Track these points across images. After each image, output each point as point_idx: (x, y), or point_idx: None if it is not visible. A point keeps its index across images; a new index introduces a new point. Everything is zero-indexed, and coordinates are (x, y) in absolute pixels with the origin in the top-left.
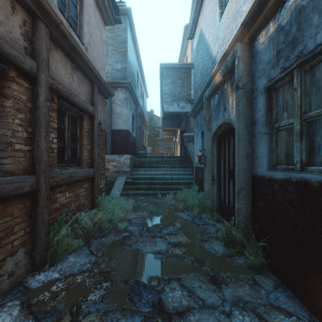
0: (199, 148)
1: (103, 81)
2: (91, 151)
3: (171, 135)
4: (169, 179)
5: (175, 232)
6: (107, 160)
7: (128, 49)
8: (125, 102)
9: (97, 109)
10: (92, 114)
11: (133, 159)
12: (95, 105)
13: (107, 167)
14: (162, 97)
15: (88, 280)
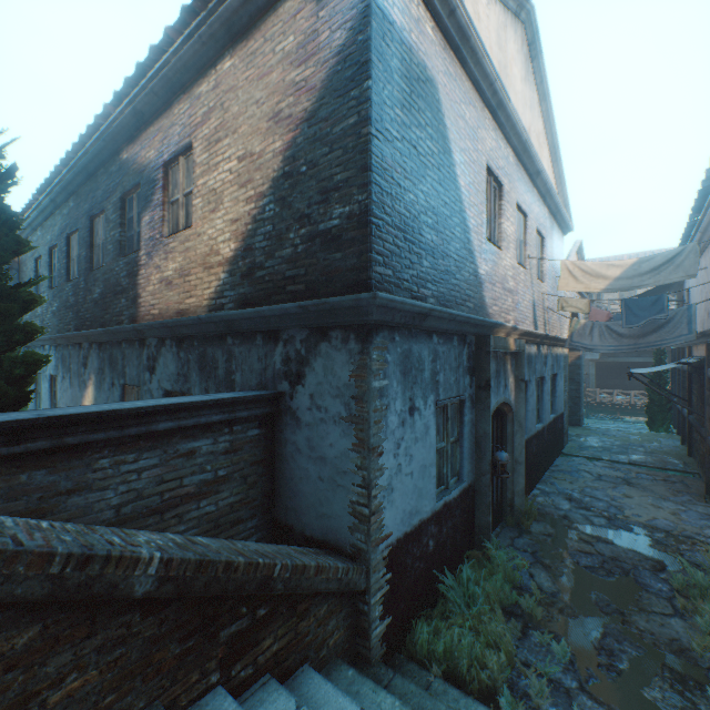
0: (427, 454)
1: None
2: None
3: None
4: None
5: (579, 552)
6: None
7: None
8: None
9: None
10: None
11: None
12: None
13: None
14: None
15: (674, 543)
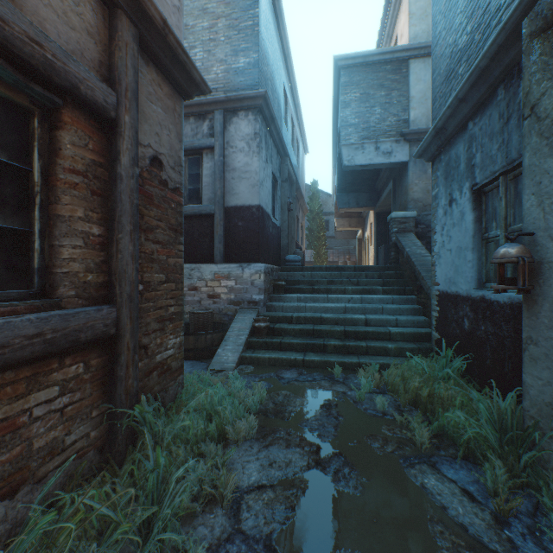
0: (461, 238)
1: (158, 15)
2: (107, 245)
3: (353, 226)
4: (359, 324)
5: None
6: (216, 275)
7: (262, 22)
8: (254, 142)
9: (136, 106)
10: (108, 115)
11: (272, 274)
12: (124, 87)
13: (215, 291)
14: (336, 146)
15: None
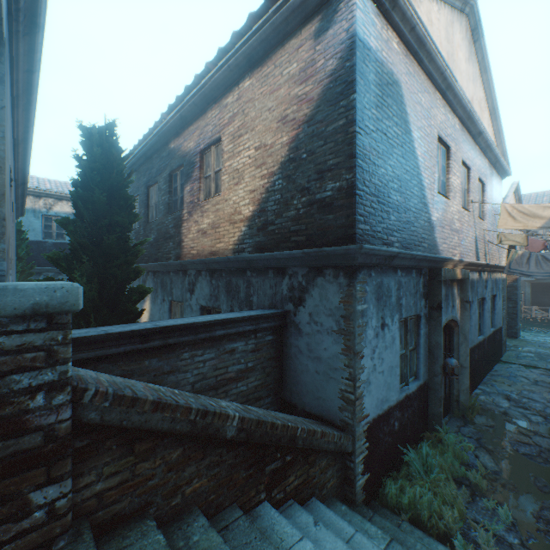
0: (393, 358)
1: None
2: None
3: None
4: None
5: (518, 442)
6: None
7: None
8: None
9: None
10: None
11: None
12: None
13: None
14: None
15: None
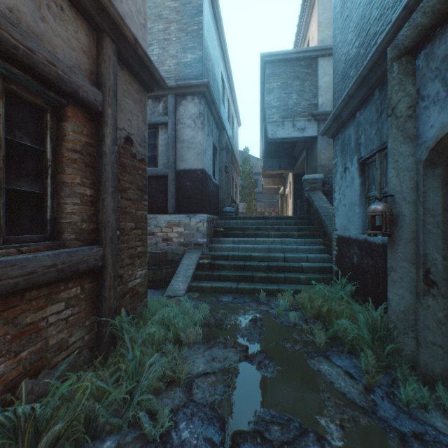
0: (352, 197)
1: (131, 35)
2: (95, 203)
3: (276, 184)
4: (279, 260)
5: None
6: (169, 223)
7: (205, 27)
8: (199, 120)
9: (115, 102)
10: (97, 109)
11: (213, 222)
12: (107, 89)
13: (168, 235)
14: (263, 122)
15: None
